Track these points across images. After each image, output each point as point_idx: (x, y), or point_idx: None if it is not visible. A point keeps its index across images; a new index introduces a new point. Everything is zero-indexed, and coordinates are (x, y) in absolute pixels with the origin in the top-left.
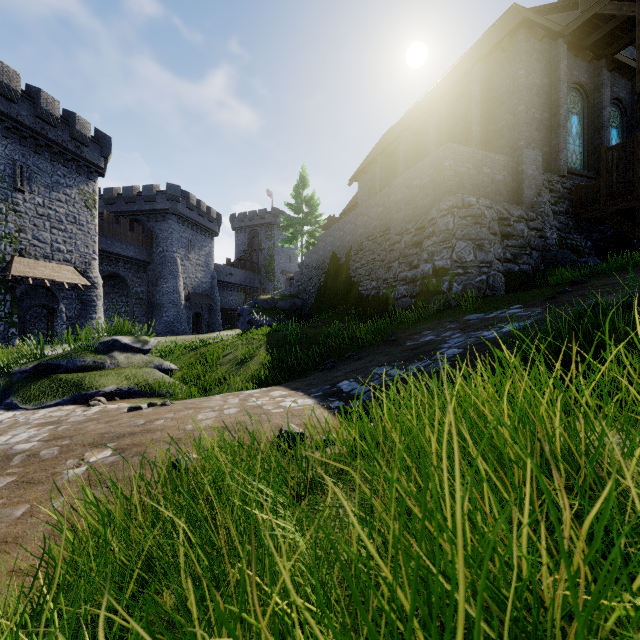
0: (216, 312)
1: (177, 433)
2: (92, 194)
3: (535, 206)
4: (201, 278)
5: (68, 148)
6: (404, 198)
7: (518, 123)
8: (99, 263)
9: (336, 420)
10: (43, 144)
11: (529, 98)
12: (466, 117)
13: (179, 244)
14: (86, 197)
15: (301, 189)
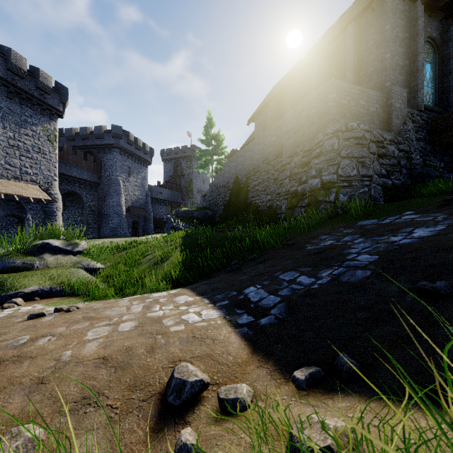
0: (149, 220)
1: (45, 367)
2: (53, 131)
3: (402, 133)
4: (138, 195)
5: (34, 95)
6: (294, 128)
7: (385, 68)
8: (60, 183)
9: (246, 349)
10: (13, 91)
11: (394, 48)
12: (341, 66)
13: (121, 170)
14: (48, 133)
15: (212, 128)
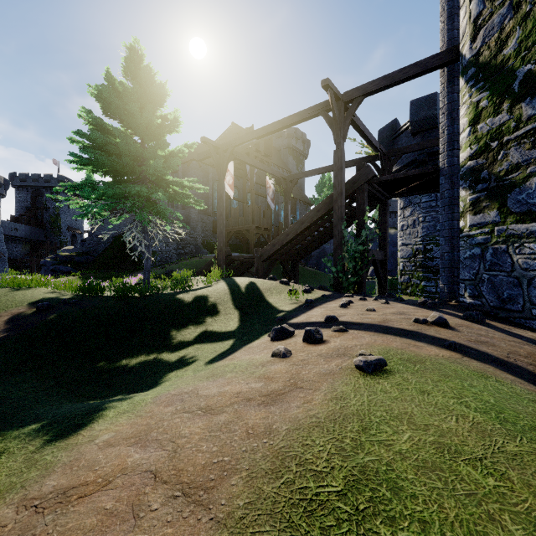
0: (3, 262)
1: None
2: None
3: (195, 229)
4: None
5: None
6: None
7: (194, 194)
8: None
9: None
10: None
11: None
12: None
13: None
14: None
15: None
